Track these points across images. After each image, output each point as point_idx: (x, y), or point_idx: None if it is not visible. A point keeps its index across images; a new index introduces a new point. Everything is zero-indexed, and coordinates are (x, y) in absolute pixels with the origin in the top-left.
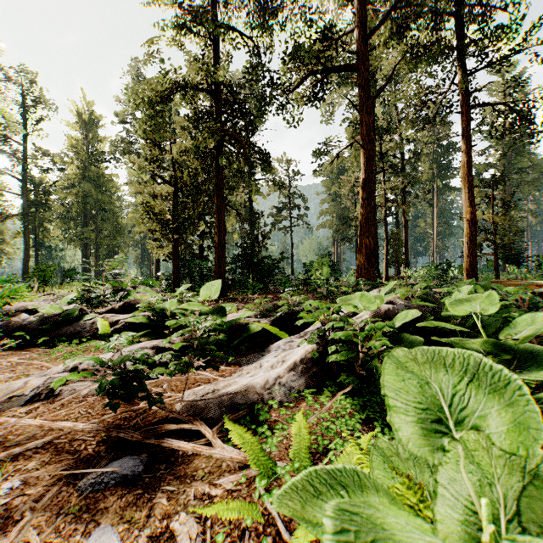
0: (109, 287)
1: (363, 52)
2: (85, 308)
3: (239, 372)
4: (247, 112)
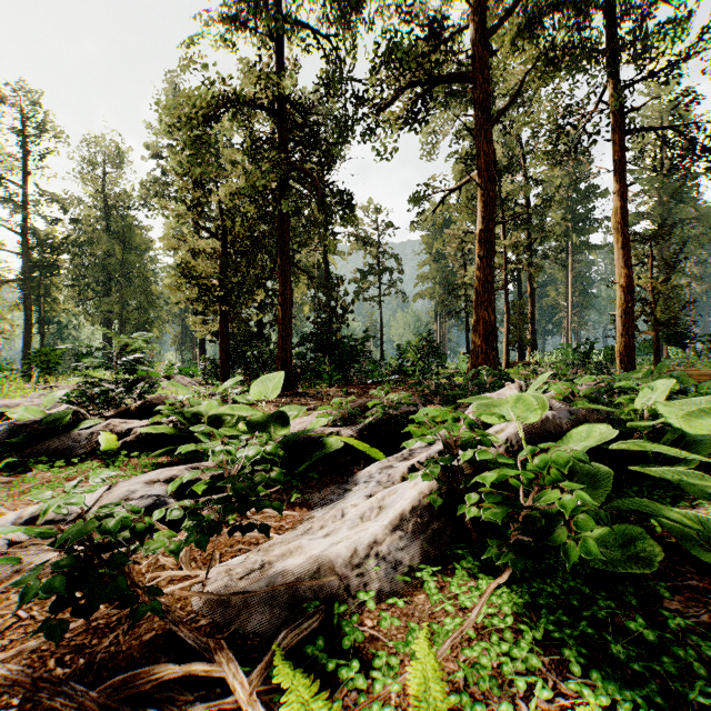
0: (123, 378)
1: (480, 56)
2: (83, 410)
3: (308, 522)
4: (321, 139)
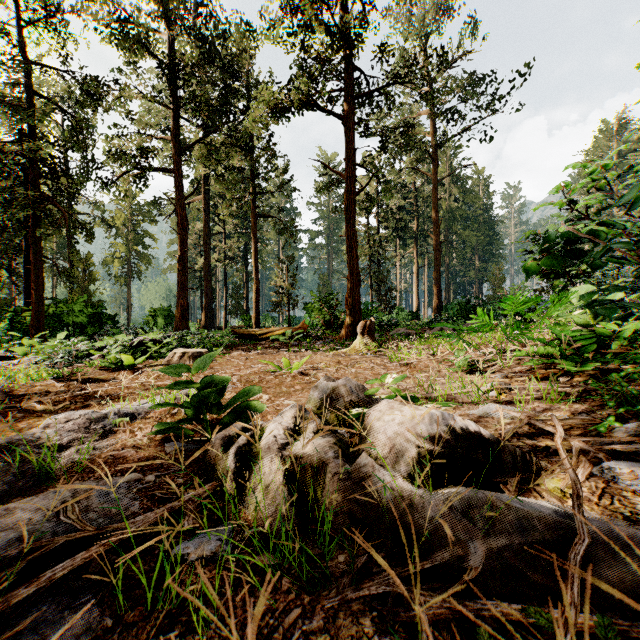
0: None
1: (180, 161)
2: None
3: None
4: (70, 175)
